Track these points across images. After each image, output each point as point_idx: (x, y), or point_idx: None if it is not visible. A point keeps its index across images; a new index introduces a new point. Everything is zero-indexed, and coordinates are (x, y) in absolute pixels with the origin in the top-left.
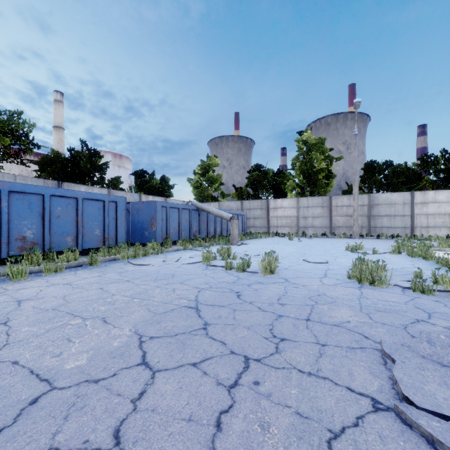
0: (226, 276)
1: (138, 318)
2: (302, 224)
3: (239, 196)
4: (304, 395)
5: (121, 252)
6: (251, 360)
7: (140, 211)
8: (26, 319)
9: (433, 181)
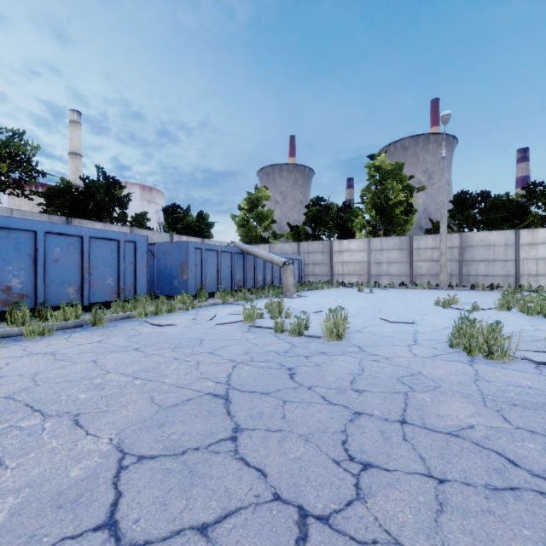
0: (274, 342)
1: (131, 417)
2: (375, 272)
3: (295, 237)
4: None
5: (137, 307)
6: (311, 519)
7: (168, 255)
8: None
9: (543, 217)
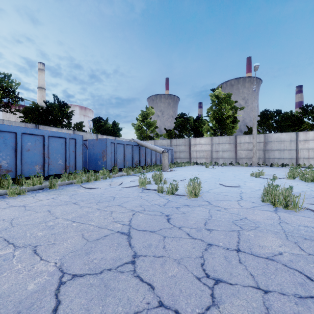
0: (157, 199)
1: (69, 247)
2: (215, 156)
3: (169, 136)
4: None
5: (76, 177)
6: None
7: (95, 146)
8: None
9: (311, 125)
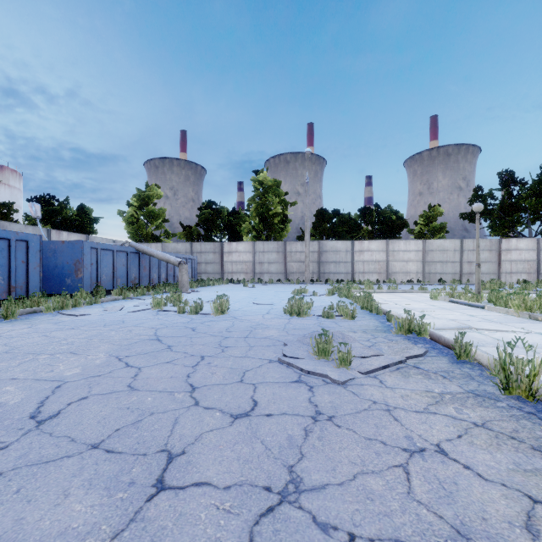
0: (179, 318)
1: (107, 349)
2: (258, 270)
3: (188, 236)
4: (236, 363)
5: (44, 302)
6: (205, 356)
7: (59, 253)
8: None
9: (369, 232)
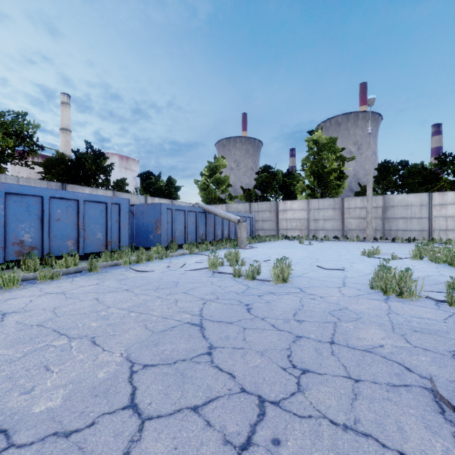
0: (234, 285)
1: (133, 339)
2: (313, 227)
3: (247, 198)
4: None
5: (123, 256)
6: (267, 403)
7: (145, 214)
8: (4, 338)
9: (452, 182)
